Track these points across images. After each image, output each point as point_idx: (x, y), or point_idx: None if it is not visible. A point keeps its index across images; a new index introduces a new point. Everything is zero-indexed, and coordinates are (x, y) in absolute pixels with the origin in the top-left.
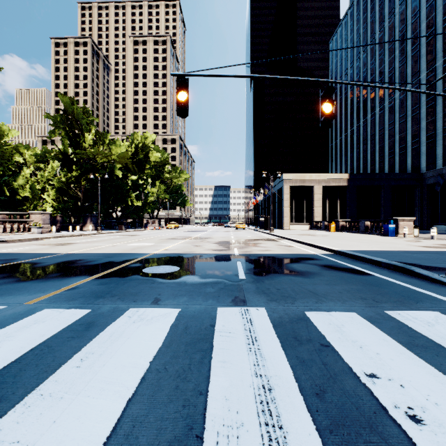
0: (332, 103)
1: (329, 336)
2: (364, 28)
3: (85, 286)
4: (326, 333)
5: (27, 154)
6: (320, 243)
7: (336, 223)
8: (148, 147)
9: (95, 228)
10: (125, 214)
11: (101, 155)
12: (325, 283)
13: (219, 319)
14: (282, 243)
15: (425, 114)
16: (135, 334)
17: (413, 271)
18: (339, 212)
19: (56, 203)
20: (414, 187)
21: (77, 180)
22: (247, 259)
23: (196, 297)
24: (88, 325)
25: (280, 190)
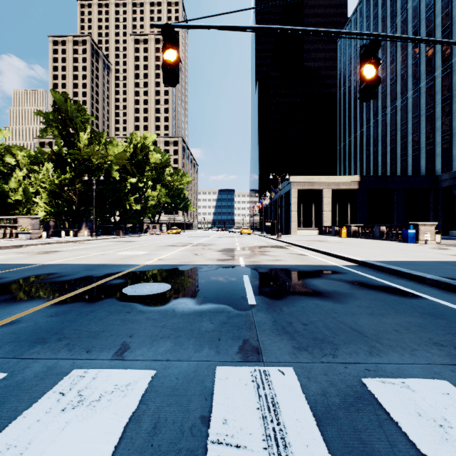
0: (375, 64)
1: None
2: (374, 24)
3: (31, 318)
4: (427, 448)
5: (20, 155)
6: (337, 251)
7: (348, 228)
8: (148, 147)
9: (90, 234)
10: (124, 219)
11: (97, 156)
12: (366, 312)
13: (218, 400)
14: (293, 251)
15: (440, 113)
16: (49, 452)
17: None
18: (349, 217)
19: (48, 206)
20: (429, 191)
21: (71, 182)
22: (255, 273)
23: (185, 342)
24: None
25: (287, 193)
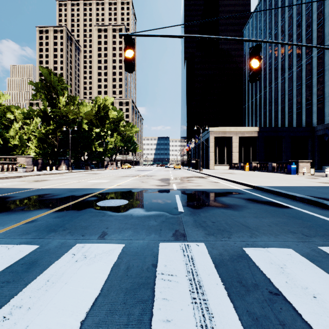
0: (259, 59)
1: (275, 281)
2: (269, 18)
3: (43, 219)
4: (271, 276)
5: (17, 112)
6: (240, 180)
7: (250, 164)
8: (108, 107)
9: (67, 168)
10: (91, 158)
11: (72, 113)
12: (253, 216)
13: (161, 257)
14: (210, 180)
15: (316, 82)
16: (74, 277)
17: (326, 204)
18: (251, 156)
19: (37, 149)
20: (308, 137)
21: (54, 131)
22: (183, 193)
23: (140, 231)
24: (30, 264)
25: (207, 140)
